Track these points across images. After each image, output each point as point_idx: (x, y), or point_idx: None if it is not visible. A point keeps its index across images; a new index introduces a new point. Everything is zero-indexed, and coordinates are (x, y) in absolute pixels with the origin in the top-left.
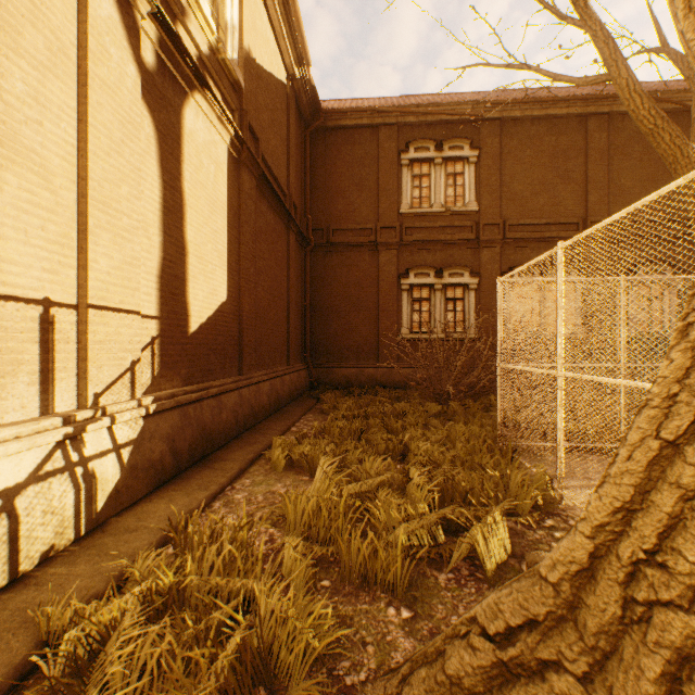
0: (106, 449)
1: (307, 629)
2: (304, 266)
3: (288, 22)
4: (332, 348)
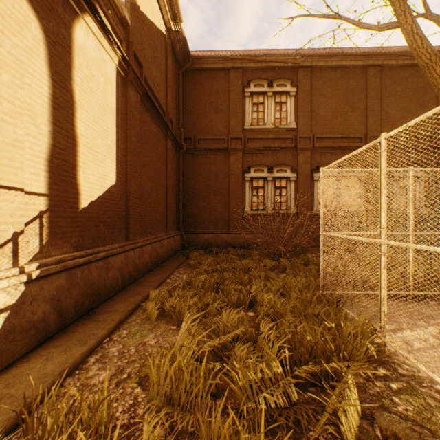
0: None
1: None
2: (178, 164)
3: None
4: (198, 220)
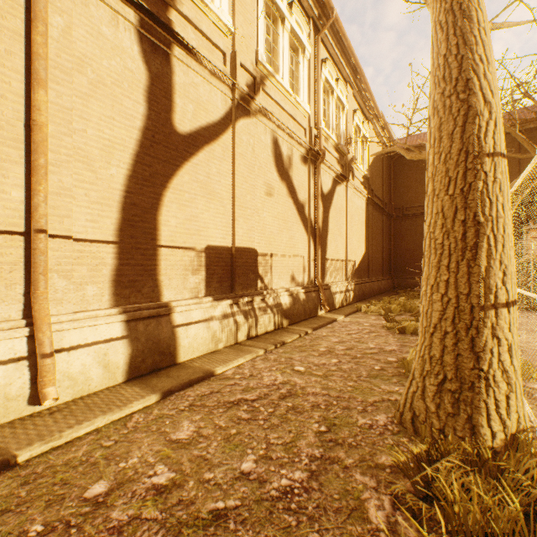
0: (351, 289)
1: (398, 308)
2: (389, 228)
3: (383, 131)
4: (405, 268)
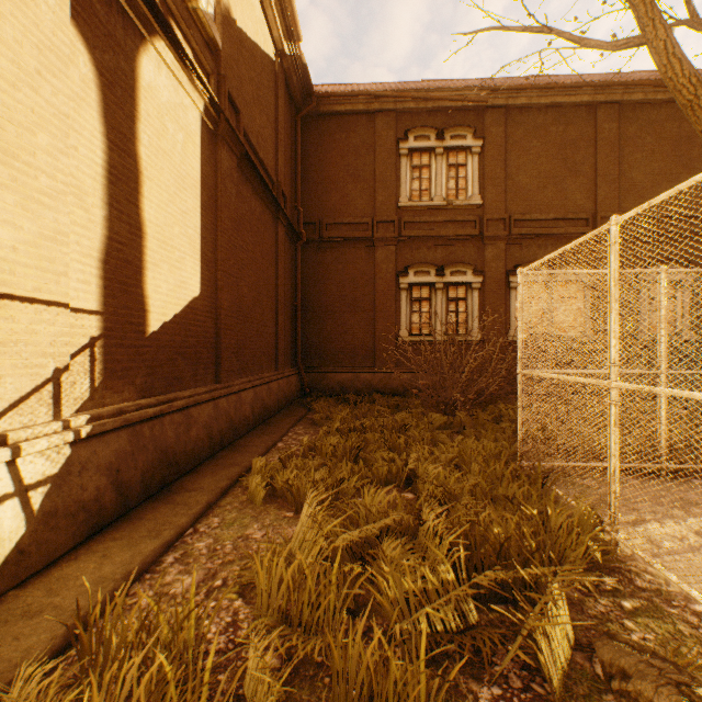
0: (3, 493)
1: None
2: (295, 263)
3: None
4: (326, 351)
